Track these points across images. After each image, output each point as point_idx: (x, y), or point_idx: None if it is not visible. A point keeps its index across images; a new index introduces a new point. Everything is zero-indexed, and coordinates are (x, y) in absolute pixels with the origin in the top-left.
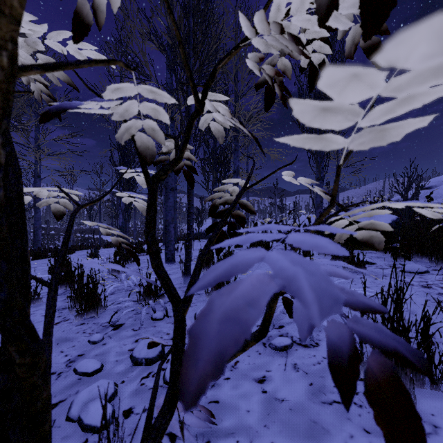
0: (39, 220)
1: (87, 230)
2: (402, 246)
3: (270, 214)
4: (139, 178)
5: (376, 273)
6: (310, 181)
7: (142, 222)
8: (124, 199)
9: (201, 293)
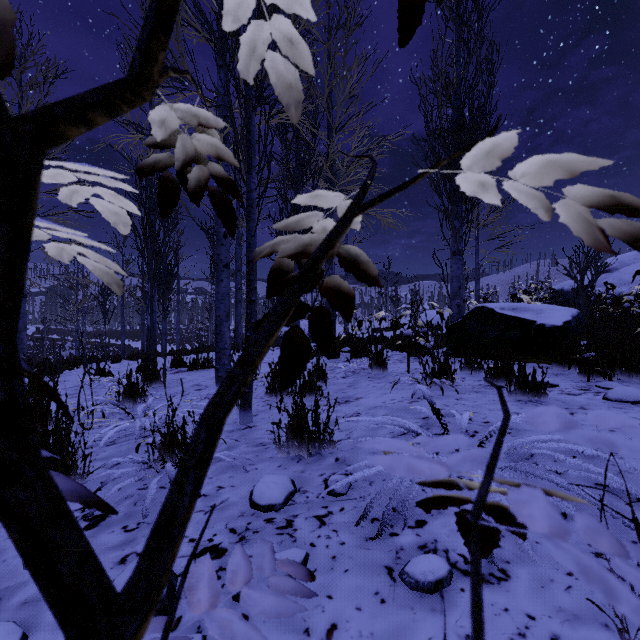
0: (24, 317)
1: (108, 333)
2: (597, 356)
3: (379, 309)
4: (105, 208)
5: (565, 402)
6: (558, 171)
7: (190, 321)
8: (52, 249)
9: (267, 443)
